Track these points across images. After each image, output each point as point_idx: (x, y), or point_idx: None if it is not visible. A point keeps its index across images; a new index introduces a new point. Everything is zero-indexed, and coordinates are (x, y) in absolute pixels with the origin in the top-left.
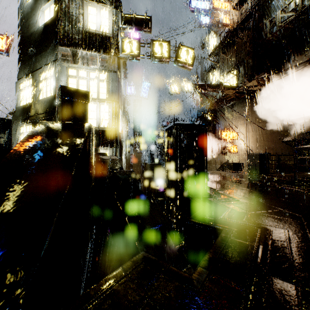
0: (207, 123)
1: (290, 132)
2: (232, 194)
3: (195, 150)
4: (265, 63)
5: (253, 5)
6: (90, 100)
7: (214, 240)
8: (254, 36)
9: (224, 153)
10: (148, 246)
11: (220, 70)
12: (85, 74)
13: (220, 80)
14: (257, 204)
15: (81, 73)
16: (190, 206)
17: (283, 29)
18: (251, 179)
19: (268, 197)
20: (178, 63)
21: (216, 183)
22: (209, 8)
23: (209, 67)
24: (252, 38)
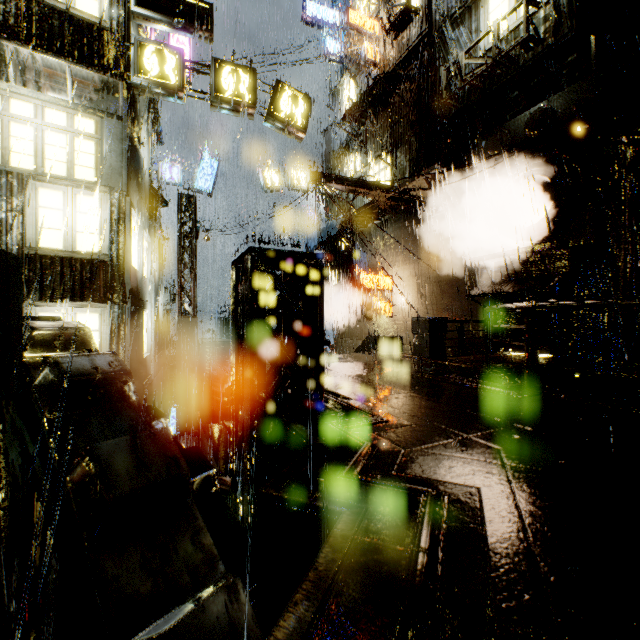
0: (338, 256)
1: (479, 280)
2: (376, 407)
3: (298, 311)
4: (439, 148)
5: (420, 34)
6: (45, 180)
7: (323, 541)
8: (421, 94)
9: (371, 318)
10: (140, 589)
11: (363, 153)
12: (28, 110)
13: (362, 172)
14: (422, 426)
15: (16, 106)
16: (285, 442)
17: (468, 88)
18: (414, 370)
19: (443, 409)
20: (275, 121)
21: (348, 382)
22: (342, 24)
23: (342, 144)
24: (418, 97)
